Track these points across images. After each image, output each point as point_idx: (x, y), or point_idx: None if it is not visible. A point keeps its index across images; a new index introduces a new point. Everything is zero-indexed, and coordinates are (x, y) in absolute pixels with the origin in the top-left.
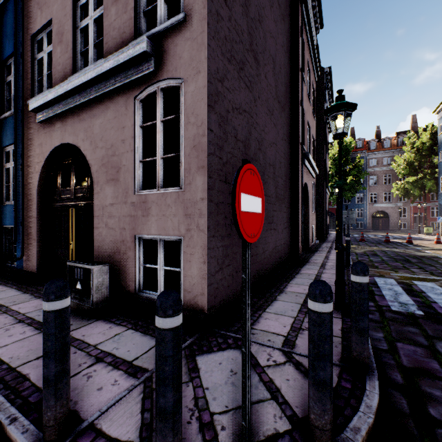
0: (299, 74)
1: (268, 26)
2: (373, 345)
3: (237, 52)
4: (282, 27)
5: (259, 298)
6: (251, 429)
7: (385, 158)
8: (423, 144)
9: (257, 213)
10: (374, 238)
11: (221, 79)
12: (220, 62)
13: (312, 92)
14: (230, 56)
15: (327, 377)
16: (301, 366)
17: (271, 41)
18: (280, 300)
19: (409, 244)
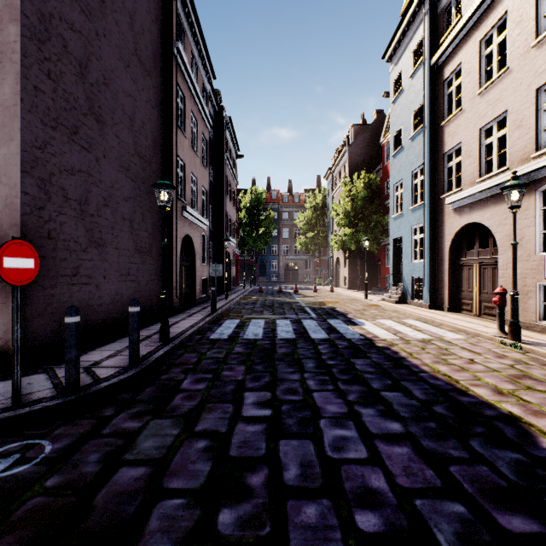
0: (174, 128)
1: (122, 86)
2: (167, 357)
3: (67, 118)
4: (147, 83)
5: (97, 343)
6: (25, 400)
7: (297, 212)
8: (317, 205)
9: (29, 268)
10: (275, 289)
11: (42, 146)
12: (41, 131)
13: (205, 141)
14: (56, 124)
15: (73, 357)
16: (93, 372)
17: (127, 100)
18: (117, 342)
19: (295, 293)
